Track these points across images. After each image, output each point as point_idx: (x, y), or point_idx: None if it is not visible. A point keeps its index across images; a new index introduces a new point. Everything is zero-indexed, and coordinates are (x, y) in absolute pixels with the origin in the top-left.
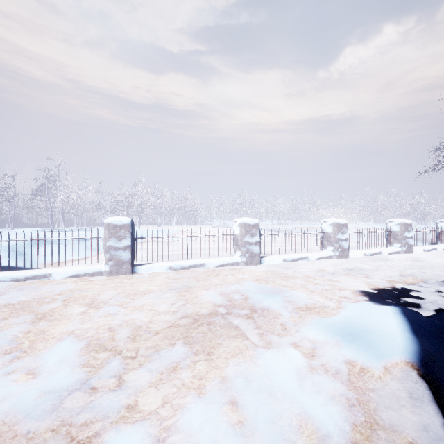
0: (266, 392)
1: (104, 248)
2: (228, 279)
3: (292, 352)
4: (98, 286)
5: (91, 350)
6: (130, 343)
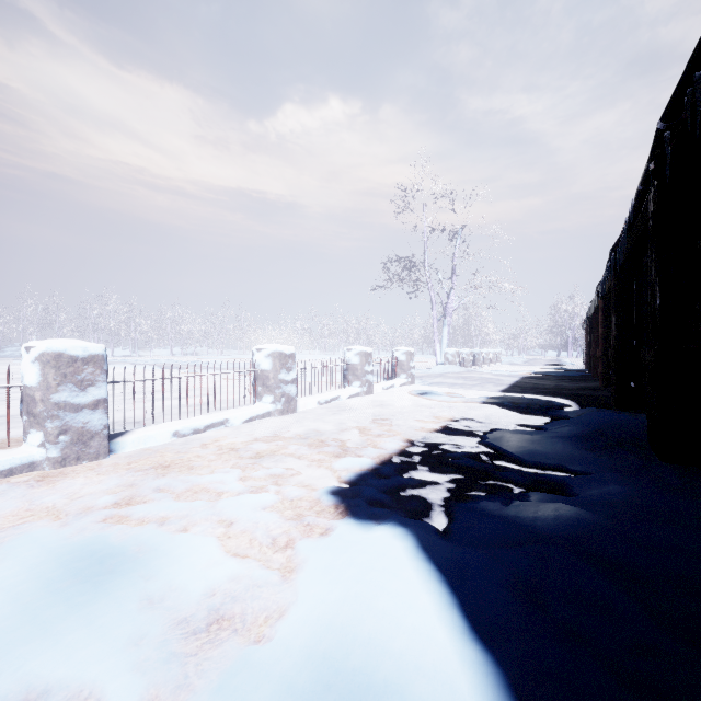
0: None
1: None
2: None
3: None
4: None
5: None
6: None
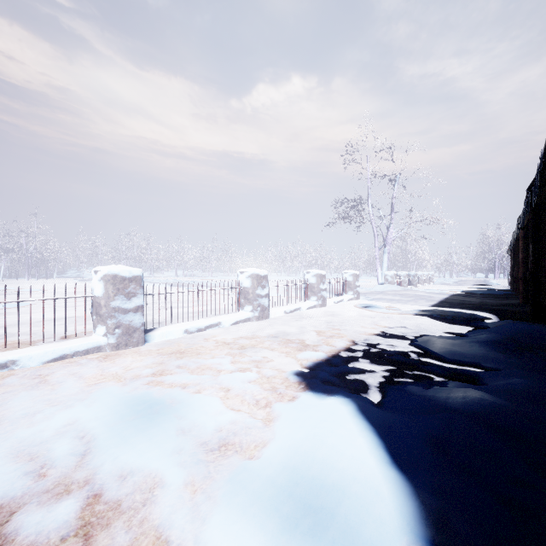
0: None
1: None
2: (62, 393)
3: None
4: None
5: None
6: None
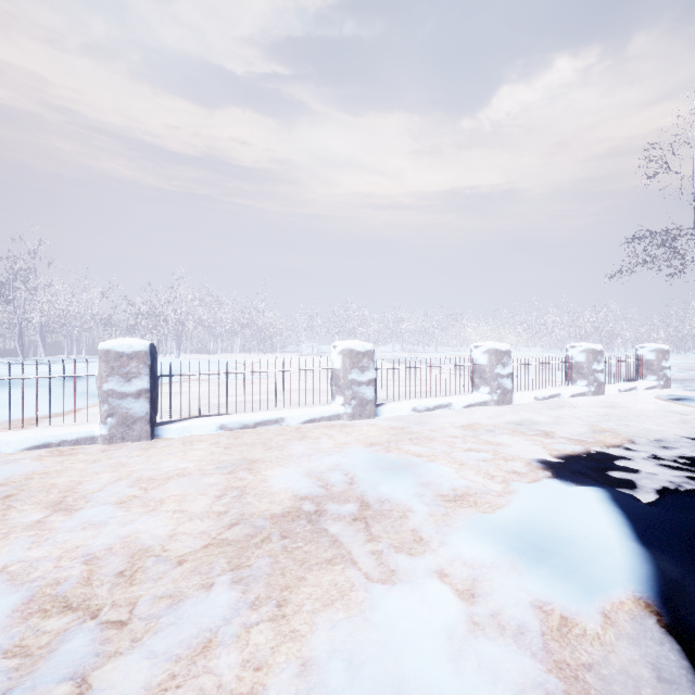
0: (390, 693)
1: (99, 395)
2: (322, 445)
3: (436, 591)
4: (82, 465)
5: (33, 612)
6: (122, 589)
